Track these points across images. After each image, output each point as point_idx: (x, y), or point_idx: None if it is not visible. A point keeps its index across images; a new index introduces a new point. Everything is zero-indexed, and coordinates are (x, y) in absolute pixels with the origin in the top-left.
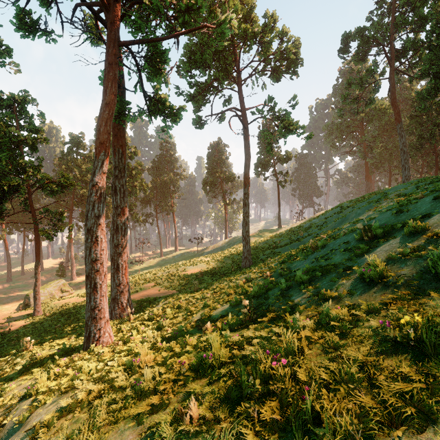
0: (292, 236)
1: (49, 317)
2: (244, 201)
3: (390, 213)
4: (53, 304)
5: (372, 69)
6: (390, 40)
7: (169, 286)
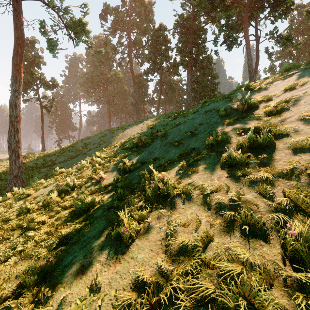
0: (70, 153)
1: None
2: (13, 100)
3: (218, 103)
4: None
5: (121, 42)
6: (130, 31)
7: None
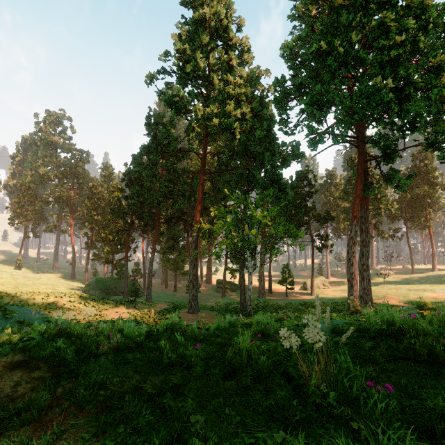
0: None
1: (320, 298)
2: None
3: None
4: (320, 291)
5: None
6: None
7: (409, 301)
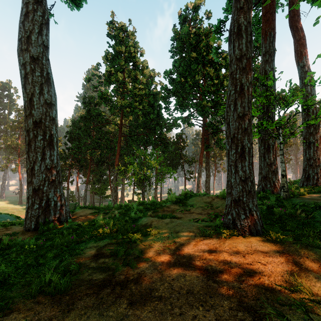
0: None
1: None
2: None
3: None
4: None
5: None
6: None
7: None
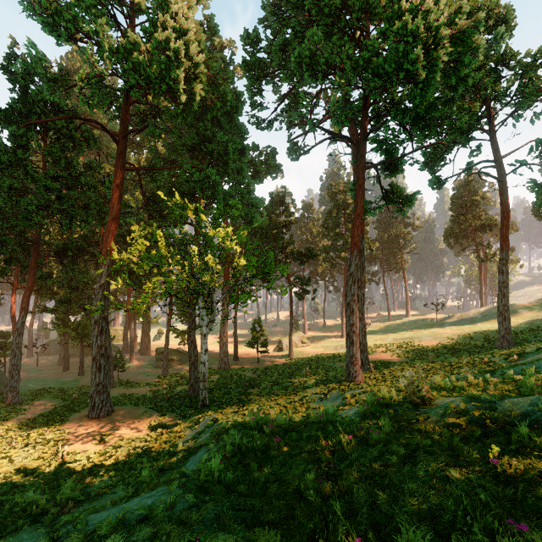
0: None
1: (301, 361)
2: (500, 268)
3: None
4: (299, 351)
5: None
6: None
7: (401, 354)
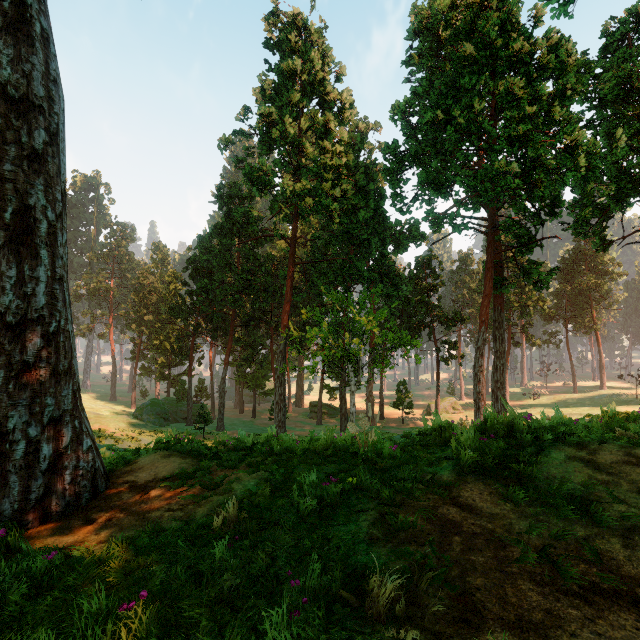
0: None
1: None
2: None
3: None
4: (448, 417)
5: None
6: None
7: None
